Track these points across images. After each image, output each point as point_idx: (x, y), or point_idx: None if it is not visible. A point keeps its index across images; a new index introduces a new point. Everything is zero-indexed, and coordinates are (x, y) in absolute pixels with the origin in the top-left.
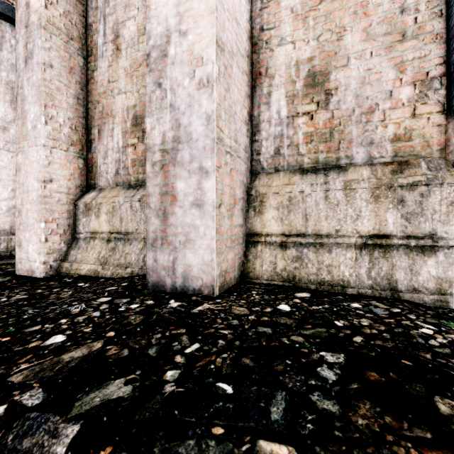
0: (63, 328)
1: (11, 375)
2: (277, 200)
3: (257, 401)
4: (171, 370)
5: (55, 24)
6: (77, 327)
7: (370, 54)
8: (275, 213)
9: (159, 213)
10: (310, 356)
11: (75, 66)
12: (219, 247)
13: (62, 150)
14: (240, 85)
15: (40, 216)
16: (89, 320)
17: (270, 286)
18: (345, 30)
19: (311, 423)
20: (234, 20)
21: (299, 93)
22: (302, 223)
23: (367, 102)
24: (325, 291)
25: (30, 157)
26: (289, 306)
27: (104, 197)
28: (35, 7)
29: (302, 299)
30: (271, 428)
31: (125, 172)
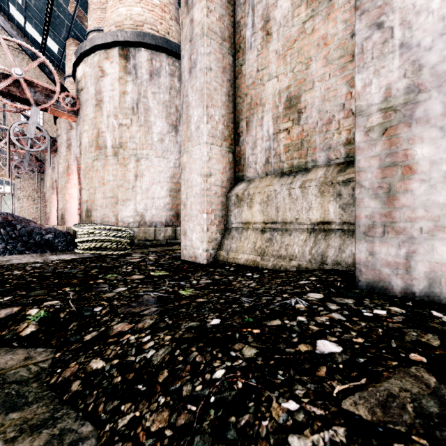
0: (314, 329)
1: (339, 400)
2: None
3: None
4: None
5: (213, 29)
6: (335, 332)
7: None
8: None
9: (378, 193)
10: None
11: (226, 65)
12: None
13: (218, 146)
14: None
15: (203, 208)
16: (338, 324)
17: None
18: None
19: None
20: None
21: None
22: None
23: None
24: None
25: (193, 155)
26: None
27: (256, 187)
28: (198, 20)
29: None
30: None
31: (277, 160)
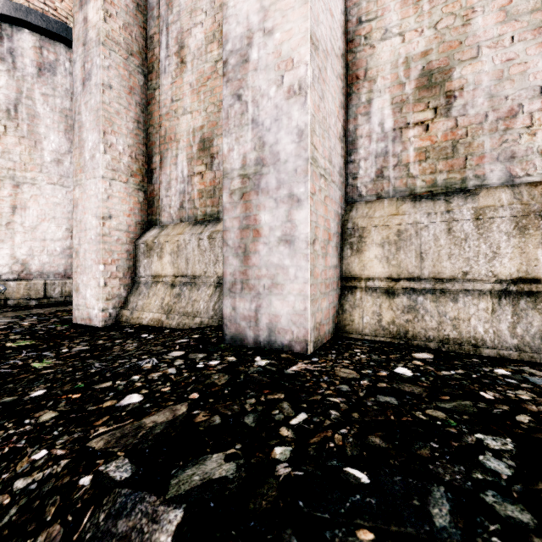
0: (137, 385)
1: (90, 440)
2: (381, 235)
3: (408, 498)
4: (279, 446)
5: (114, 39)
6: (153, 385)
7: (510, 40)
8: (379, 252)
9: (238, 252)
10: (462, 438)
11: (135, 85)
12: (313, 293)
13: (122, 182)
14: (334, 92)
15: (99, 257)
16: (164, 377)
17: (376, 343)
18: (473, 11)
19: (497, 537)
20: (328, 12)
21: (410, 98)
22: (416, 264)
23: (506, 103)
24: (451, 351)
25: (88, 190)
26: (410, 370)
27: (167, 235)
28: (93, 21)
29: (424, 360)
30: (439, 538)
31: (191, 206)
